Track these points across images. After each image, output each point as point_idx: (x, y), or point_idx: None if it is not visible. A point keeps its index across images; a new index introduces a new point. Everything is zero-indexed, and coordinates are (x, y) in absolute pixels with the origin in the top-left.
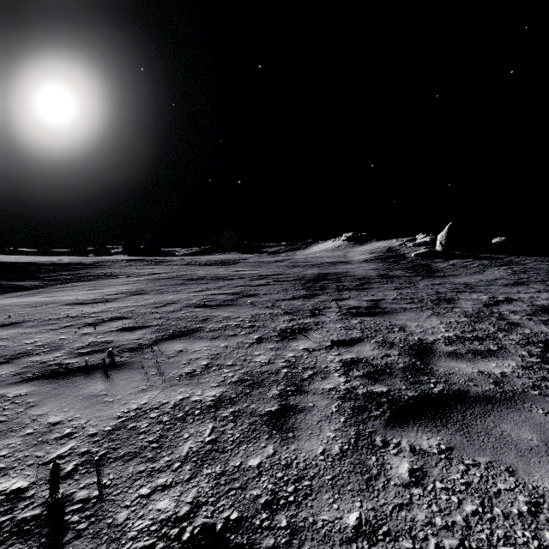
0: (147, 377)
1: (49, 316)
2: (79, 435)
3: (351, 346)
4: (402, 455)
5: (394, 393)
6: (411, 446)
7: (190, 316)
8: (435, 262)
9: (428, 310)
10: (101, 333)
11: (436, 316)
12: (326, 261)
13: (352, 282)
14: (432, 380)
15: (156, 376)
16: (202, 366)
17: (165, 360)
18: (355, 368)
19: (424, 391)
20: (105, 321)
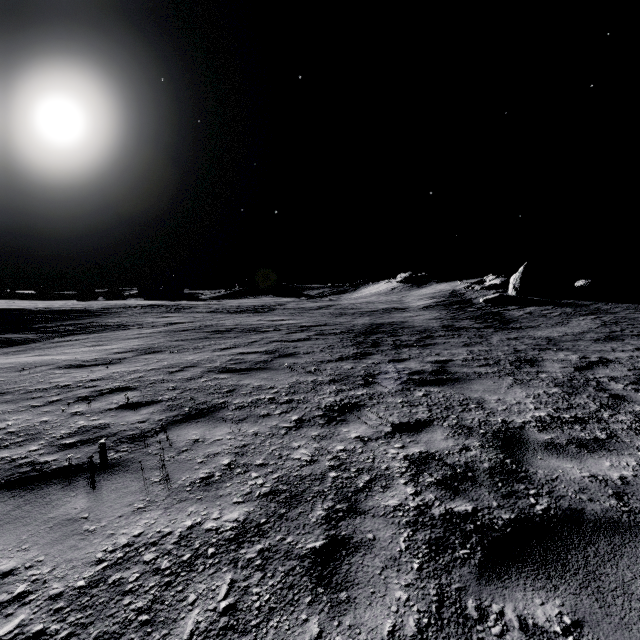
0: (148, 485)
1: (34, 385)
2: (36, 597)
3: (417, 434)
4: (510, 637)
5: (482, 514)
6: (520, 619)
7: (213, 385)
8: (508, 309)
9: (508, 375)
10: (96, 412)
11: (519, 386)
12: (379, 307)
13: (412, 336)
14: (531, 491)
15: (160, 484)
16: (223, 467)
17: (174, 457)
18: (426, 470)
19: (523, 511)
20: (104, 393)
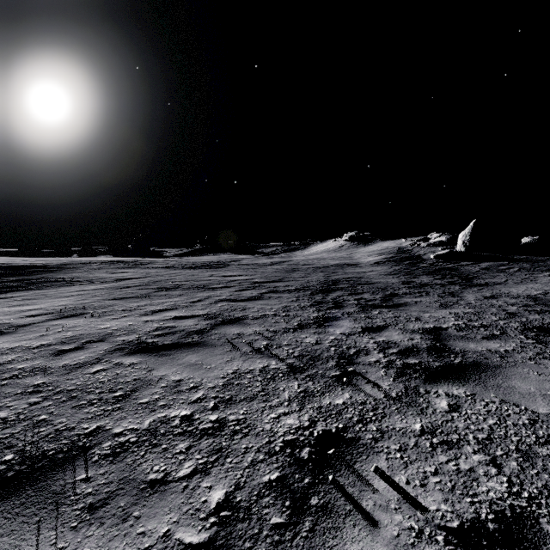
0: None
1: None
2: None
3: None
4: None
5: None
6: None
7: (103, 381)
8: (462, 265)
9: (544, 358)
10: None
11: None
12: (330, 263)
13: (375, 294)
14: None
15: None
16: None
17: None
18: None
19: None
20: None
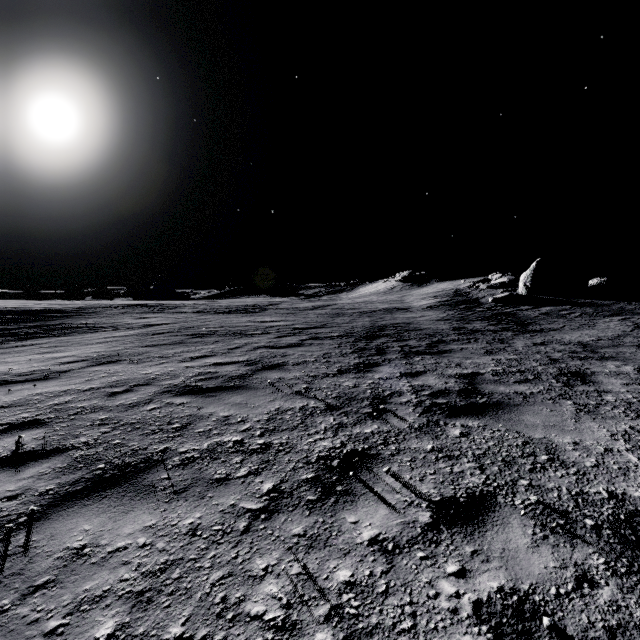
0: None
1: None
2: None
3: (479, 530)
4: None
5: None
6: None
7: (160, 416)
8: (521, 309)
9: (563, 398)
10: None
11: (589, 417)
12: (379, 307)
13: (421, 340)
14: None
15: None
16: None
17: (5, 611)
18: None
19: None
20: None
